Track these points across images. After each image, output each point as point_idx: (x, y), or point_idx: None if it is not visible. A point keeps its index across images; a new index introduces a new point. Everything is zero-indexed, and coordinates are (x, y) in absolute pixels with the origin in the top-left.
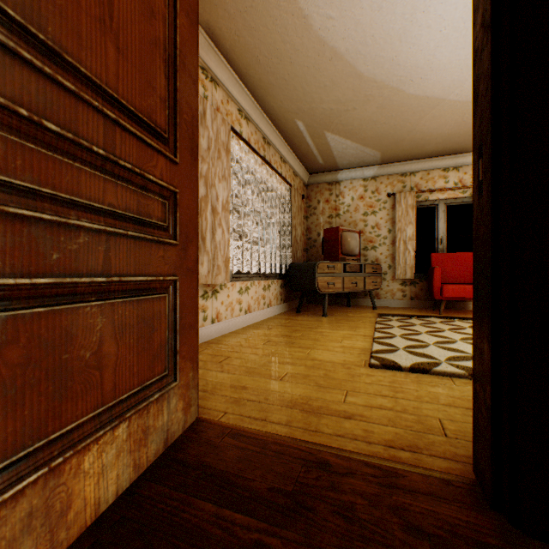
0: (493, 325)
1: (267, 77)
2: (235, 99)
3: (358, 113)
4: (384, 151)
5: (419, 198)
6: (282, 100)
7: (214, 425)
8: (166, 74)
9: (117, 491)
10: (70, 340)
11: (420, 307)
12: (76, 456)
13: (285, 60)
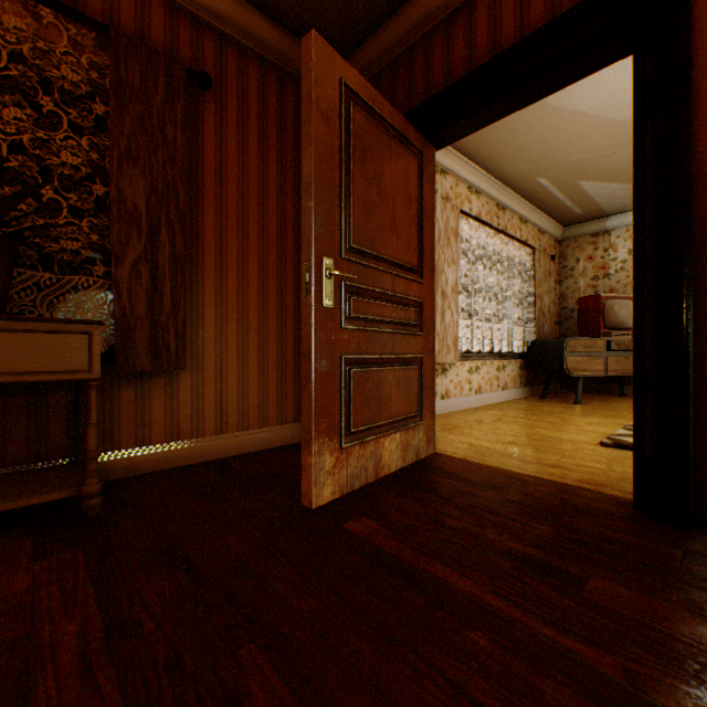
0: (635, 387)
1: (497, 151)
2: (464, 179)
3: (622, 155)
4: None
5: None
6: (517, 165)
7: (446, 456)
8: (417, 231)
9: (395, 467)
10: (381, 384)
11: None
12: (383, 438)
13: (516, 134)
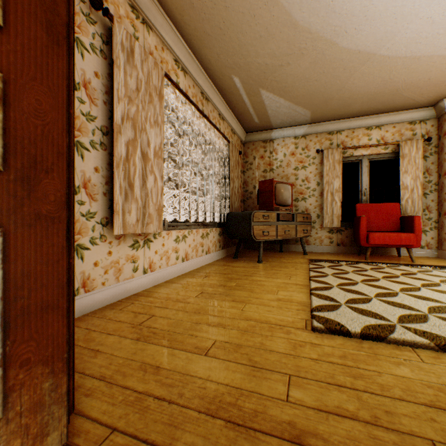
0: None
1: (202, 25)
2: (170, 47)
3: (292, 69)
4: (314, 110)
5: (345, 154)
6: (219, 53)
7: None
8: None
9: None
10: None
11: (346, 252)
12: None
13: (219, 4)
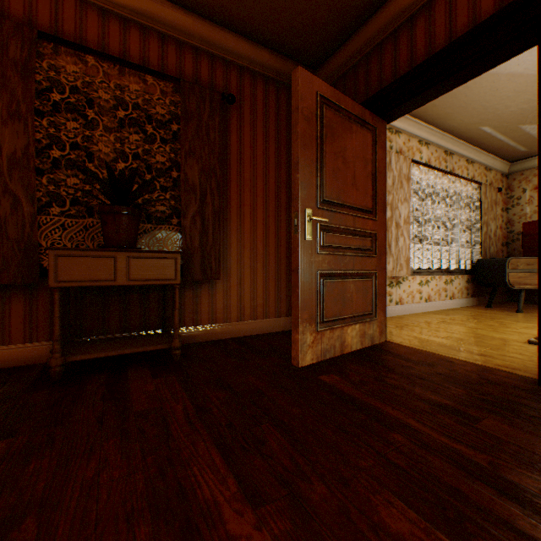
0: (539, 295)
1: (443, 111)
2: (415, 135)
3: None
4: None
5: None
6: (461, 119)
7: (394, 344)
8: (371, 184)
9: (355, 347)
10: (345, 290)
11: None
12: (346, 327)
13: (458, 97)
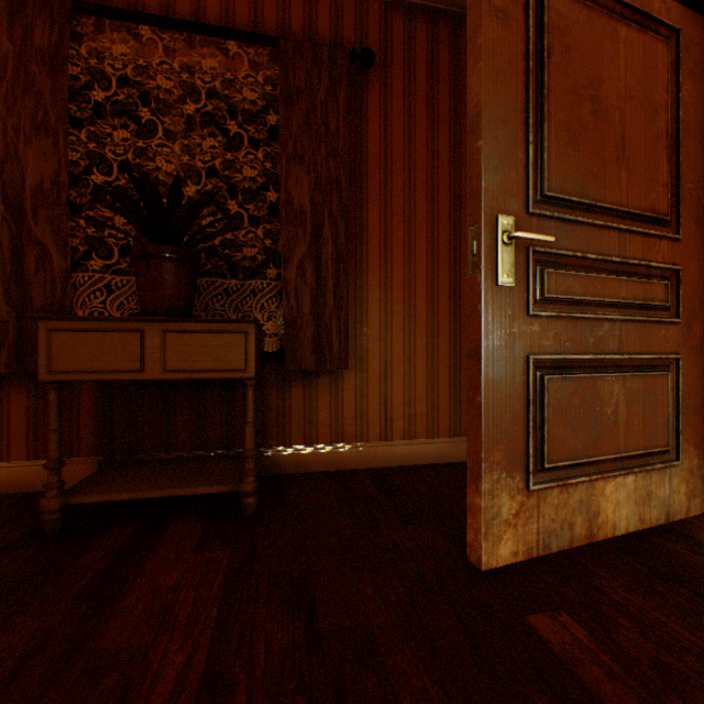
0: None
1: None
2: None
3: None
4: None
5: None
6: None
7: None
8: (666, 158)
9: (624, 528)
10: (598, 399)
11: None
12: (600, 481)
13: None
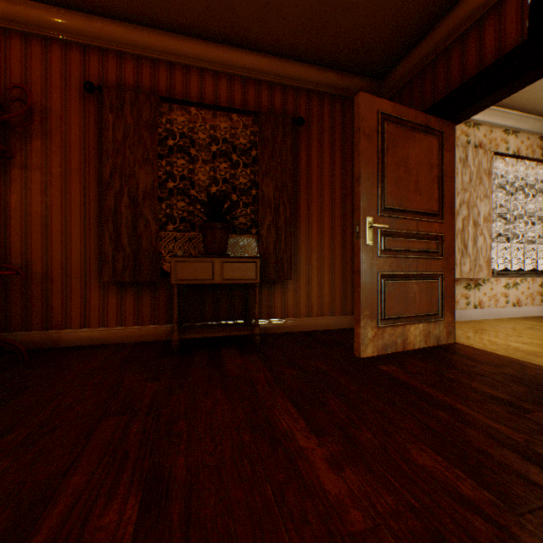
0: None
1: (534, 95)
2: (498, 125)
3: None
4: None
5: None
6: None
7: (462, 345)
8: (437, 187)
9: (418, 346)
10: (407, 291)
11: None
12: (408, 325)
13: None
